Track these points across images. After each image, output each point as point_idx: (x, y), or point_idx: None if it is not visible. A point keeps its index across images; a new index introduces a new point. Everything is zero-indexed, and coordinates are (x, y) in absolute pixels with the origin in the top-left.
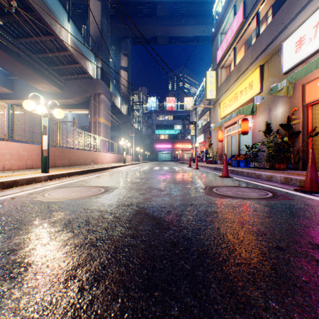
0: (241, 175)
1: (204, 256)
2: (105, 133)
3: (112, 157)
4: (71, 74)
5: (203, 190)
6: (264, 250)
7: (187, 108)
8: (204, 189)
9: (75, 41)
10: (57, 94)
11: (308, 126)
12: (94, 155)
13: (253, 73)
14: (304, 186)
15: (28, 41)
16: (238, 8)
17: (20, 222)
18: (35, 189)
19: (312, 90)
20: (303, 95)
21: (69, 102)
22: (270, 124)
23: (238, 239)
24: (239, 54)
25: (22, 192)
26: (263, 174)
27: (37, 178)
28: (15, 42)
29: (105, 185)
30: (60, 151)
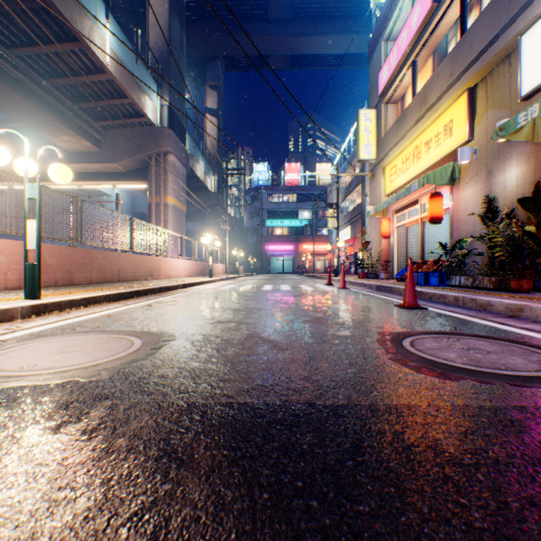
0: (440, 303)
1: None
2: (177, 223)
3: (188, 266)
4: (114, 117)
5: (380, 345)
6: None
7: (321, 181)
8: (382, 343)
9: (119, 55)
10: (90, 154)
11: None
12: (154, 262)
13: (454, 104)
14: None
15: (31, 53)
16: None
17: None
18: None
19: None
20: None
21: (111, 169)
22: (492, 202)
23: None
24: (422, 74)
25: None
26: (499, 302)
27: (1, 312)
28: (7, 55)
29: (151, 328)
30: (82, 254)
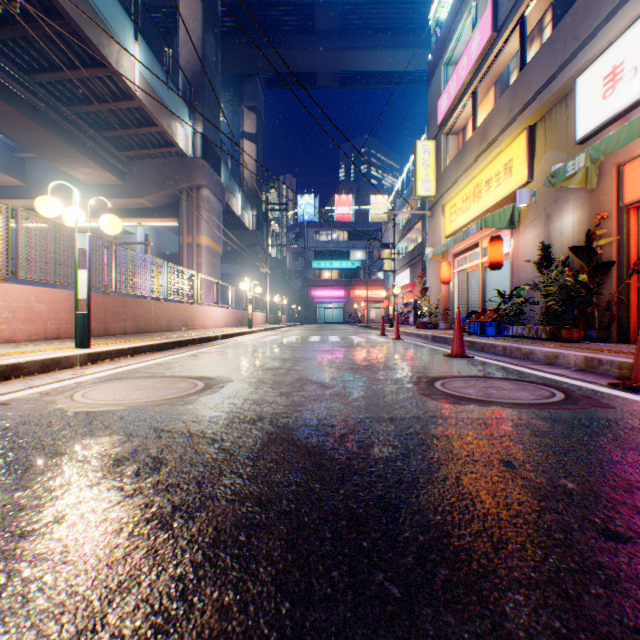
0: (490, 353)
1: (432, 559)
2: (212, 266)
3: (225, 315)
4: (141, 146)
5: (414, 385)
6: (577, 540)
7: (377, 217)
8: (417, 384)
9: (148, 80)
10: (113, 188)
11: (631, 251)
12: (189, 311)
13: (513, 142)
14: (631, 377)
15: (53, 79)
16: (481, 12)
17: (5, 462)
18: (58, 382)
19: (639, 177)
20: (620, 187)
21: (137, 205)
22: (550, 248)
23: (508, 507)
24: (484, 105)
25: (27, 390)
26: (539, 350)
27: (64, 359)
28: (26, 81)
29: (206, 374)
30: (117, 303)
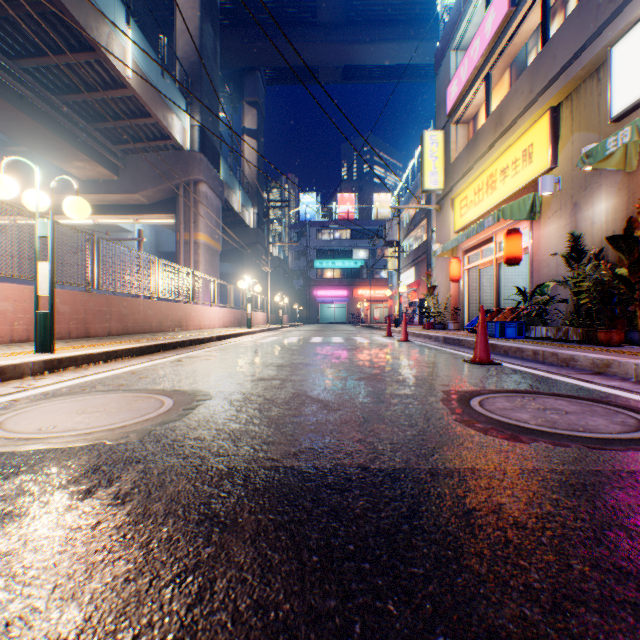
0: (517, 358)
1: None
2: (210, 265)
3: (223, 315)
4: (136, 139)
5: (444, 405)
6: None
7: (380, 215)
8: (447, 403)
9: (142, 67)
10: (107, 183)
11: None
12: (183, 310)
13: (534, 125)
14: None
15: (39, 65)
16: None
17: None
18: None
19: None
20: None
21: (133, 201)
22: (578, 240)
23: None
24: (498, 90)
25: None
26: (583, 356)
27: (10, 368)
28: (11, 67)
29: (182, 386)
30: (100, 301)
